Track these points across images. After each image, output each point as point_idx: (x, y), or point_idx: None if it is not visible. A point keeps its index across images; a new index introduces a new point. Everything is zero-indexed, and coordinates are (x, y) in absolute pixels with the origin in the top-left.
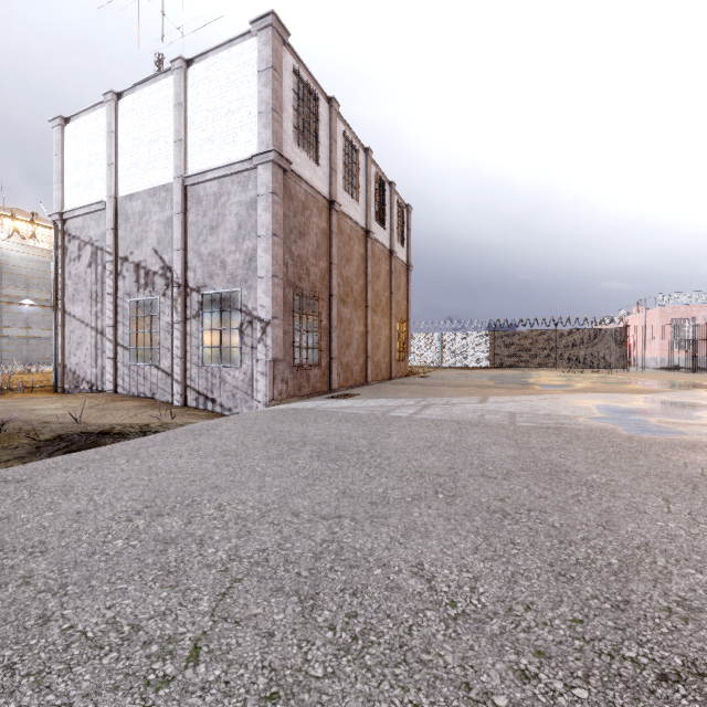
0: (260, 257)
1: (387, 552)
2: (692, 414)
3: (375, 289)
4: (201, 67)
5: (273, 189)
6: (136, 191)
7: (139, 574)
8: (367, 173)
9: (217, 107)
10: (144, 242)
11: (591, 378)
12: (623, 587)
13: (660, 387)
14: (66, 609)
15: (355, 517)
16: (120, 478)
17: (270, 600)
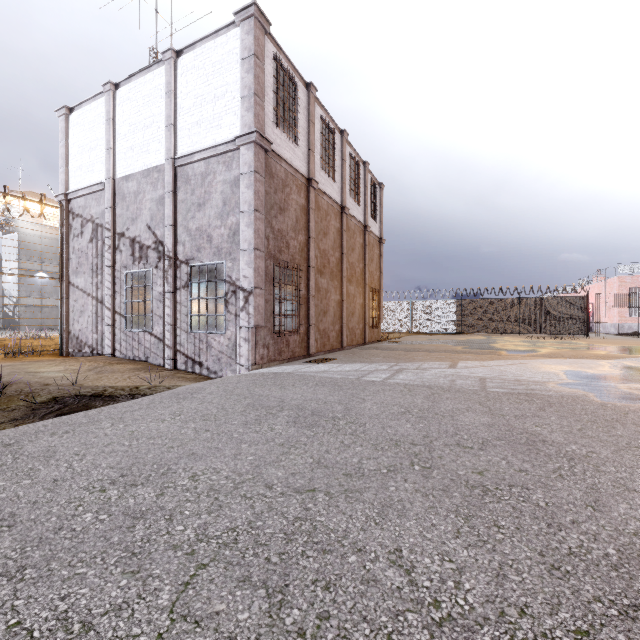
0: (243, 232)
1: (362, 534)
2: None
3: (350, 261)
4: (190, 57)
5: (255, 168)
6: (131, 173)
7: (102, 556)
8: (342, 154)
9: (203, 94)
10: (138, 219)
11: (554, 343)
12: (628, 586)
13: (623, 352)
14: (18, 598)
15: (329, 491)
16: (102, 443)
17: (235, 593)
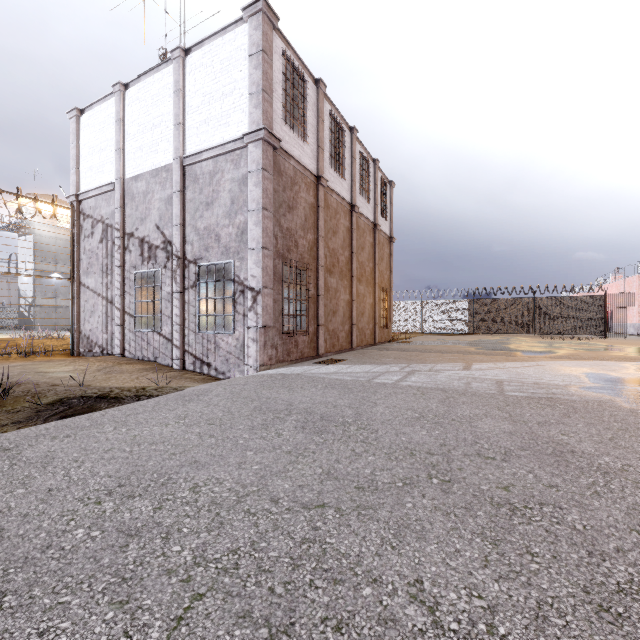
0: (251, 230)
1: (377, 561)
2: None
3: (359, 260)
4: (198, 55)
5: (263, 165)
6: (141, 173)
7: (89, 581)
8: (352, 151)
9: (212, 91)
10: (147, 219)
11: (572, 344)
12: None
13: None
14: None
15: (340, 507)
16: (103, 449)
17: (233, 632)
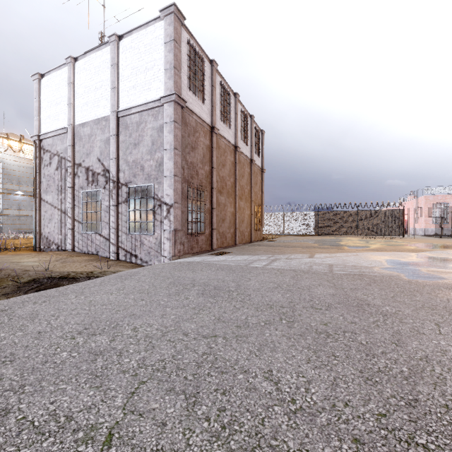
0: (166, 163)
1: (247, 362)
2: (449, 266)
3: (240, 184)
4: (128, 40)
5: (174, 119)
6: (86, 121)
7: (76, 378)
8: (235, 109)
9: (138, 66)
10: (91, 154)
11: (381, 242)
12: (413, 388)
13: (426, 247)
14: (22, 403)
15: (225, 336)
16: (70, 309)
17: (164, 397)
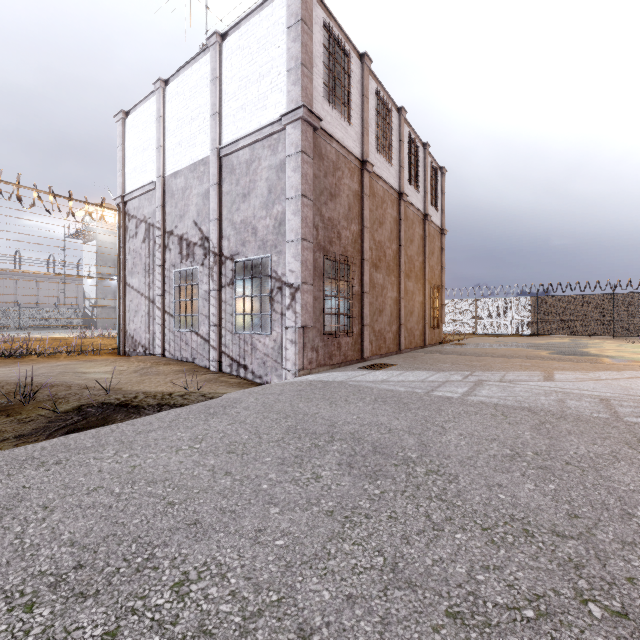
0: (289, 221)
1: None
2: None
3: (408, 254)
4: (234, 38)
5: (302, 148)
6: (179, 169)
7: None
8: (400, 134)
9: (248, 74)
10: (186, 215)
11: None
12: None
13: None
14: None
15: None
16: (87, 488)
17: None
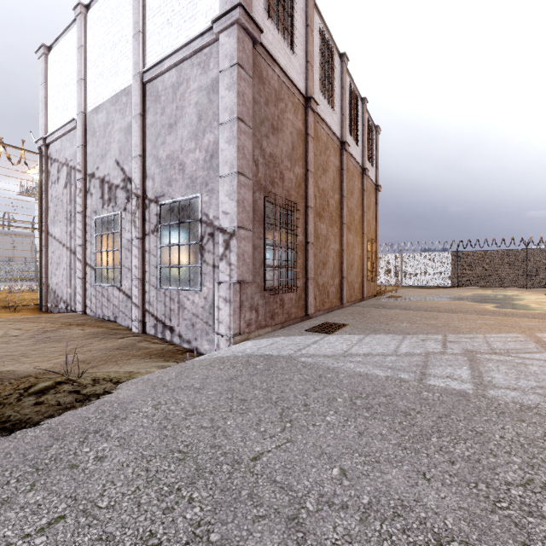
0: (222, 151)
1: None
2: None
3: (349, 206)
4: None
5: (238, 59)
6: (101, 102)
7: None
8: (342, 81)
9: None
10: (107, 155)
11: None
12: None
13: None
14: None
15: None
16: None
17: None
